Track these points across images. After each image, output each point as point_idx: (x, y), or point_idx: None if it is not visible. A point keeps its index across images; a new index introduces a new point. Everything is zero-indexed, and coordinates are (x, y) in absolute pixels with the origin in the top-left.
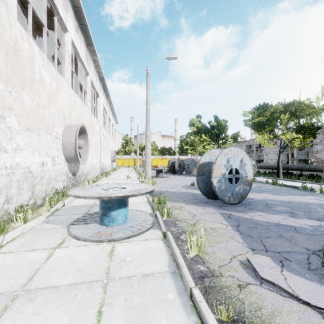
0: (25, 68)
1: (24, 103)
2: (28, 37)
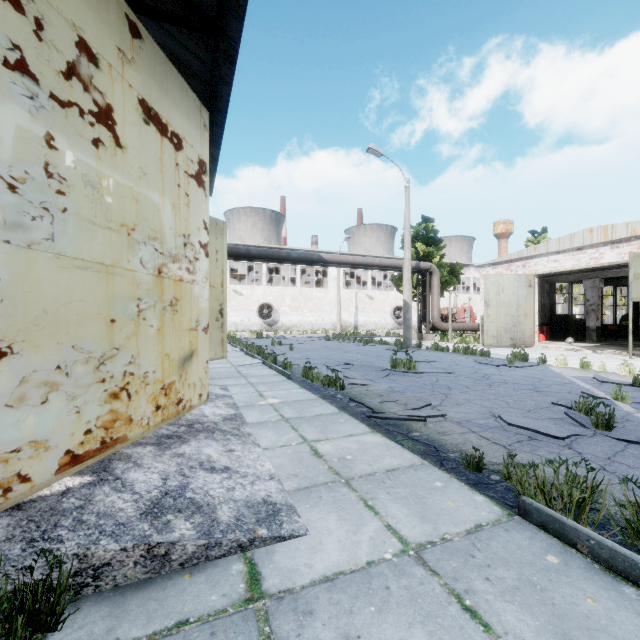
0: (475, 302)
1: (475, 309)
2: (475, 295)
